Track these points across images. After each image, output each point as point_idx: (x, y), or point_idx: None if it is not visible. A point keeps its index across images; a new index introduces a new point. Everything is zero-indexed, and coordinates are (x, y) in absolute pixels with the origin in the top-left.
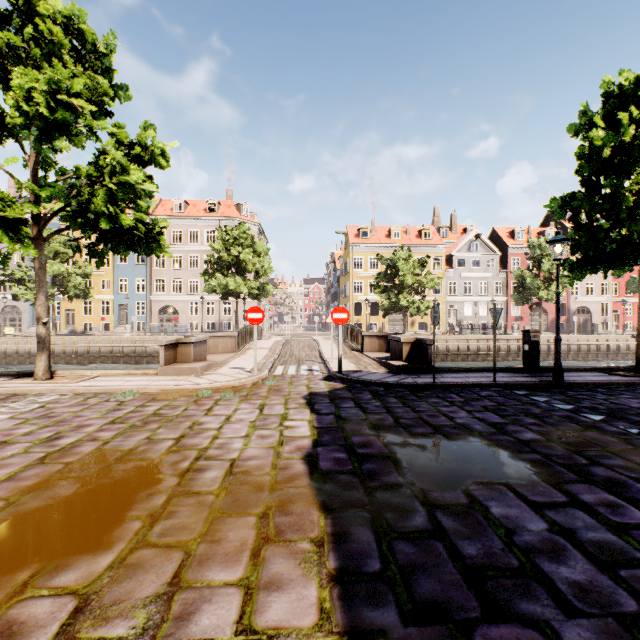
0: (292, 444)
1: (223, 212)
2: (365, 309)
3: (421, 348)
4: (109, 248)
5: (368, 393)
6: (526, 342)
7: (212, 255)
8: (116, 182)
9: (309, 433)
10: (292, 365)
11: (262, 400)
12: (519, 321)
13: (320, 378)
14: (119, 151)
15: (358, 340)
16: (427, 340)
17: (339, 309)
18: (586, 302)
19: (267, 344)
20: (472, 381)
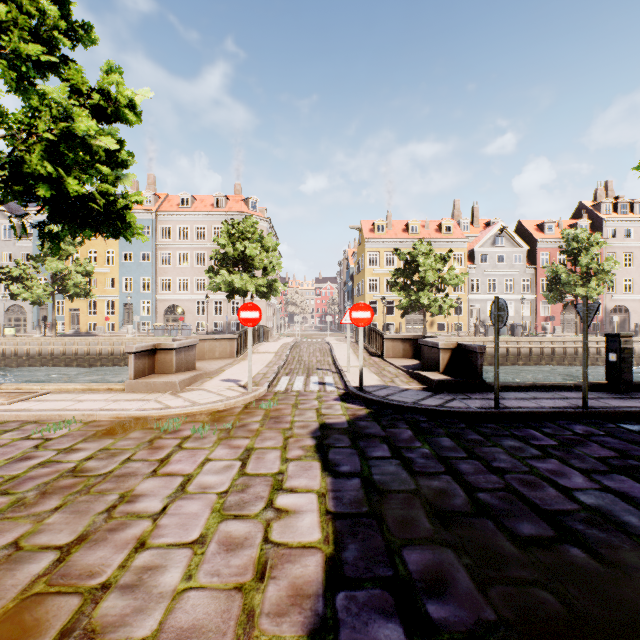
0: (283, 576)
1: (231, 207)
2: (381, 308)
3: (466, 357)
4: (66, 229)
5: (405, 426)
6: (612, 350)
7: (218, 251)
8: (57, 132)
9: (319, 534)
10: (300, 375)
11: (250, 439)
12: (552, 321)
13: (335, 397)
14: (72, 100)
15: (378, 343)
16: (476, 347)
17: (360, 306)
18: (624, 300)
19: (273, 347)
20: (549, 406)
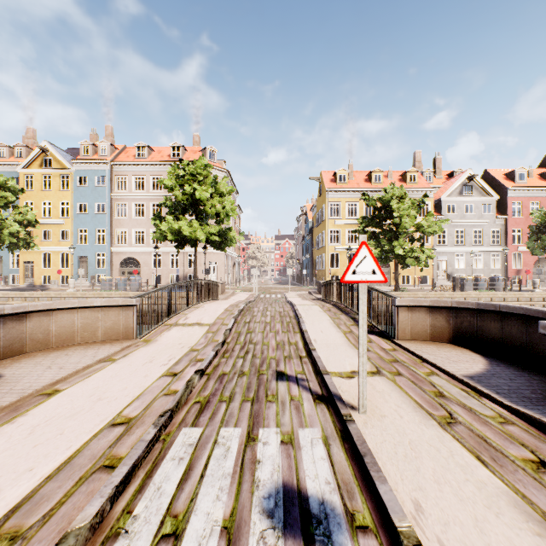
0: None
1: (188, 157)
2: (342, 261)
3: None
4: None
5: None
6: None
7: (169, 198)
8: None
9: None
10: (230, 422)
11: None
12: (538, 274)
13: None
14: None
15: (373, 310)
16: None
17: None
18: None
19: (211, 313)
20: None
